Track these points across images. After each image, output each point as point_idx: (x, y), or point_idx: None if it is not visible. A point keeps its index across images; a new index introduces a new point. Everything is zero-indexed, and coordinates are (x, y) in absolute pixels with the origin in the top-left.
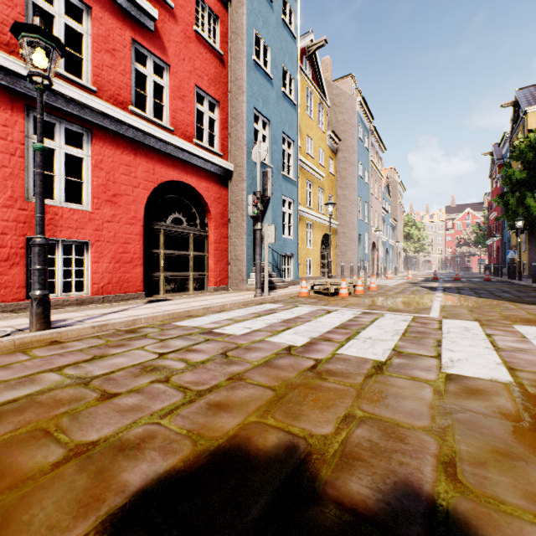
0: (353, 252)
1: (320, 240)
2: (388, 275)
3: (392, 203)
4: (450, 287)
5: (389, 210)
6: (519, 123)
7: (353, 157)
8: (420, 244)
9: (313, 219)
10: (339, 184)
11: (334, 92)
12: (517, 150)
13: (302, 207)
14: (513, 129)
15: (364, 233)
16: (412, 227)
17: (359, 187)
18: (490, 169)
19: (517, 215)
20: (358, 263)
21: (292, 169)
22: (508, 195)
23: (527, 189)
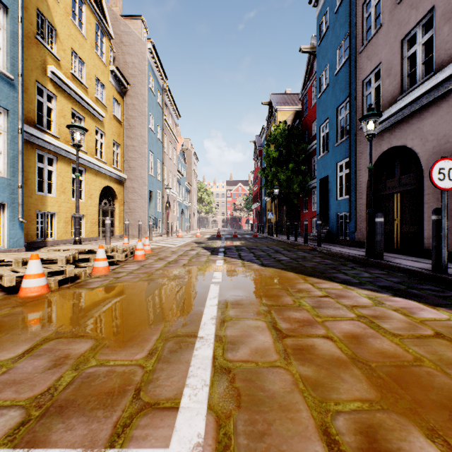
0: (144, 209)
1: (98, 193)
2: (179, 233)
3: (188, 170)
4: (231, 247)
5: (185, 175)
6: (272, 119)
7: (143, 107)
8: (209, 206)
9: (85, 163)
10: (128, 133)
11: (122, 28)
12: (273, 136)
13: (60, 142)
14: (268, 124)
15: (157, 190)
16: (204, 192)
17: (151, 140)
18: (254, 154)
19: (273, 186)
20: (139, 221)
21: (5, 56)
22: (268, 169)
23: (279, 166)
